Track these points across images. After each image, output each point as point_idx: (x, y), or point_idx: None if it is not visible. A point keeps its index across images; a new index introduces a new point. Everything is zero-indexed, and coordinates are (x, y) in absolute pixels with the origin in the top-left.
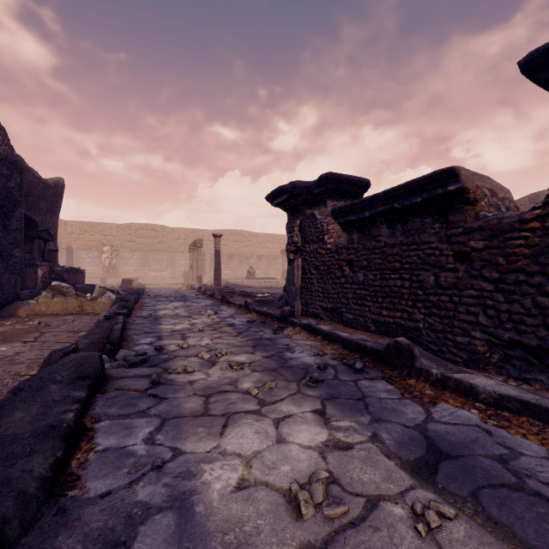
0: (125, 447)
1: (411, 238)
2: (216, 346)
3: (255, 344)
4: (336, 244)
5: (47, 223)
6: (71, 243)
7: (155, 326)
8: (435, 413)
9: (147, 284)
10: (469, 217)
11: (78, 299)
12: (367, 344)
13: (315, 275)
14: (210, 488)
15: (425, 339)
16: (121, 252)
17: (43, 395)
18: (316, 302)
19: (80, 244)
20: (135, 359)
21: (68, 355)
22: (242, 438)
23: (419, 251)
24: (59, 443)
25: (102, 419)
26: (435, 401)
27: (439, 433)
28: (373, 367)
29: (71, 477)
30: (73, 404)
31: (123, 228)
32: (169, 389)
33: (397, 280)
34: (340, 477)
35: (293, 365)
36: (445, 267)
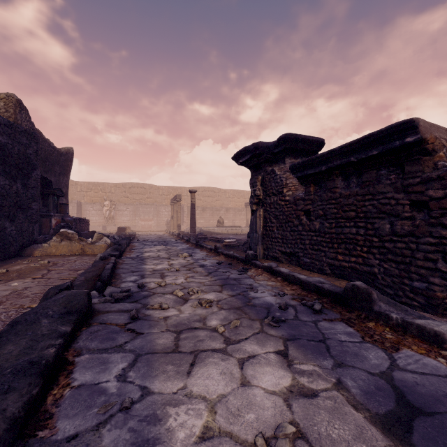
0: (99, 383)
1: (366, 189)
2: (189, 284)
3: (222, 283)
4: (294, 196)
5: (60, 183)
6: (80, 198)
7: (140, 266)
8: (399, 359)
9: (137, 231)
10: (427, 167)
11: (81, 243)
12: (324, 286)
13: (275, 224)
14: (174, 437)
15: (380, 283)
16: (118, 206)
17: (34, 329)
18: (276, 247)
19: (87, 199)
20: (120, 295)
21: (61, 292)
22: (208, 379)
23: (375, 201)
24: (36, 379)
25: (83, 352)
26: (397, 346)
27: (407, 383)
28: (331, 308)
29: (44, 415)
30: (57, 339)
31: (120, 187)
32: (145, 325)
33: (352, 227)
34: (307, 431)
35: (256, 304)
36: (401, 215)
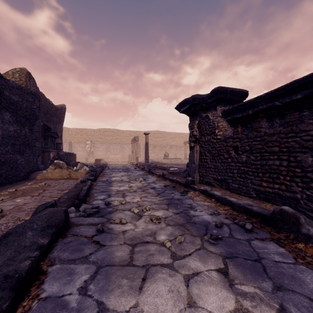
0: (63, 296)
1: (289, 128)
2: (143, 203)
3: (168, 203)
4: (224, 135)
5: (57, 129)
6: (71, 139)
7: (108, 187)
8: None
9: (109, 161)
10: None
11: (68, 170)
12: (253, 208)
13: (208, 157)
14: None
15: (302, 207)
16: (96, 144)
17: (20, 240)
18: (210, 174)
19: (75, 140)
20: (91, 211)
21: (45, 209)
22: (157, 297)
23: (297, 138)
24: (8, 293)
25: (56, 262)
26: None
27: None
28: (261, 228)
29: None
30: (35, 251)
31: (97, 131)
32: (108, 237)
33: (276, 160)
34: None
35: (196, 222)
36: None
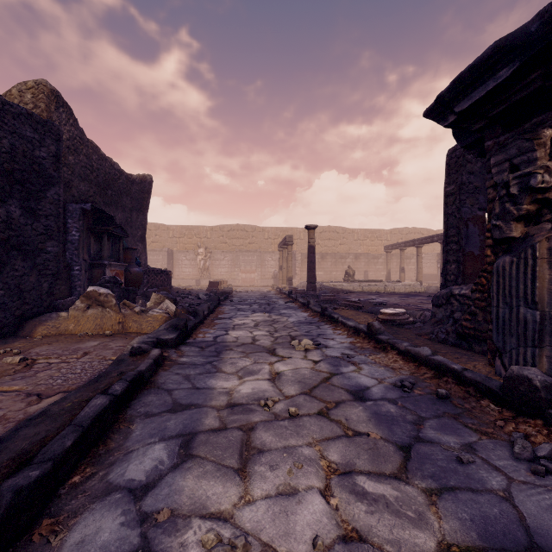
0: None
1: None
2: None
3: None
4: None
5: (134, 222)
6: (172, 246)
7: (204, 378)
8: None
9: (237, 286)
10: None
11: (122, 312)
12: None
13: None
14: None
15: None
16: (214, 254)
17: None
18: None
19: (179, 247)
20: None
21: None
22: None
23: None
24: None
25: None
26: None
27: None
28: None
29: None
30: None
31: (217, 230)
32: None
33: None
34: None
35: None
36: None
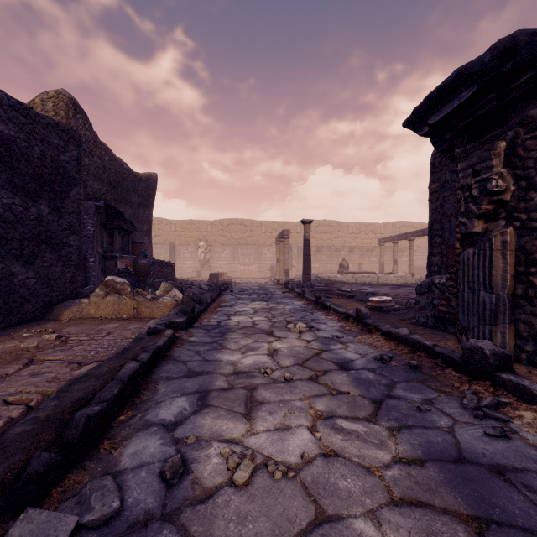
0: None
1: None
2: (331, 479)
3: (468, 504)
4: None
5: (140, 217)
6: (174, 240)
7: (212, 353)
8: None
9: (236, 277)
10: None
11: (135, 299)
12: None
13: None
14: None
15: None
16: (214, 247)
17: None
18: None
19: (181, 240)
20: None
21: None
22: None
23: None
24: None
25: None
26: None
27: None
28: None
29: None
30: None
31: (216, 224)
32: None
33: None
34: None
35: None
36: None
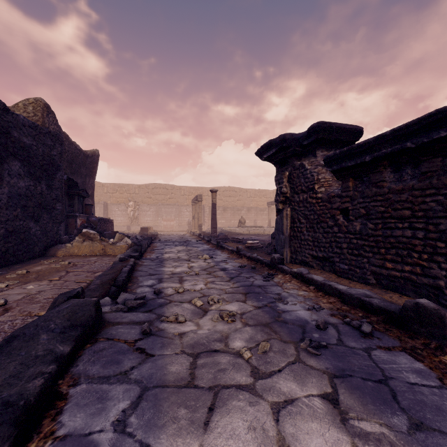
0: (90, 434)
1: (426, 182)
2: (209, 291)
3: (246, 291)
4: (328, 193)
5: (87, 184)
6: (107, 200)
7: (159, 268)
8: None
9: (160, 231)
10: None
11: (102, 243)
12: (373, 301)
13: (304, 224)
14: None
15: None
16: (141, 206)
17: (30, 347)
18: (306, 250)
19: (113, 200)
20: (134, 303)
21: (67, 301)
22: (232, 438)
23: (439, 196)
24: (7, 431)
25: (81, 380)
26: None
27: None
28: (385, 331)
29: None
30: (50, 364)
31: (143, 188)
32: (157, 343)
33: (406, 229)
34: None
35: (288, 320)
36: None
